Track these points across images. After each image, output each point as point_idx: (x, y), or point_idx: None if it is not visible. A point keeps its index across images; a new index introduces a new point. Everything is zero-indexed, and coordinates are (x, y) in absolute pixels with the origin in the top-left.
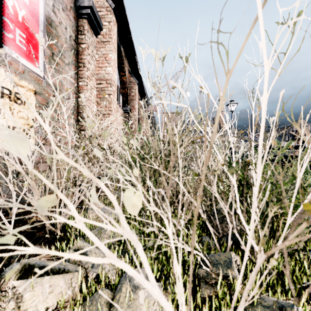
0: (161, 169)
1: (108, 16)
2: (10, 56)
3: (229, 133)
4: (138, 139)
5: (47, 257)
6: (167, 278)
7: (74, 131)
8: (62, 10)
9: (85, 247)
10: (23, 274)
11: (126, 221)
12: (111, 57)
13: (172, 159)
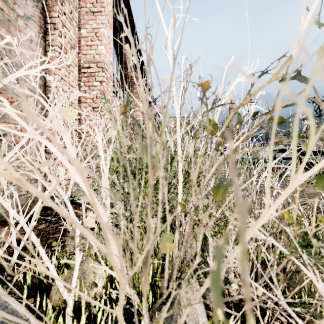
0: None
1: None
2: None
3: None
4: None
5: None
6: None
7: None
8: None
9: None
10: None
11: None
12: (103, 32)
13: None
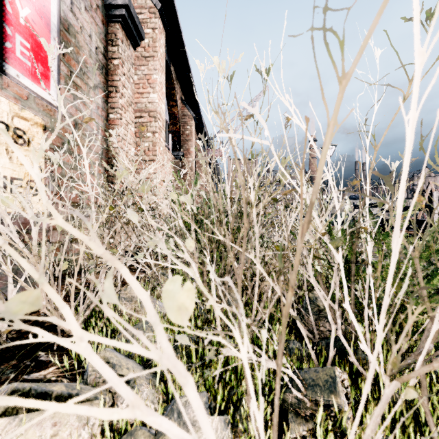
0: (228, 241)
1: (151, 20)
2: (8, 74)
3: (331, 185)
4: (193, 194)
5: (57, 372)
6: (237, 408)
7: (101, 184)
8: (85, 10)
9: (112, 359)
10: (9, 407)
11: (166, 337)
12: (155, 78)
13: (245, 226)
